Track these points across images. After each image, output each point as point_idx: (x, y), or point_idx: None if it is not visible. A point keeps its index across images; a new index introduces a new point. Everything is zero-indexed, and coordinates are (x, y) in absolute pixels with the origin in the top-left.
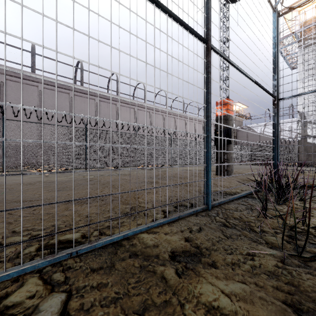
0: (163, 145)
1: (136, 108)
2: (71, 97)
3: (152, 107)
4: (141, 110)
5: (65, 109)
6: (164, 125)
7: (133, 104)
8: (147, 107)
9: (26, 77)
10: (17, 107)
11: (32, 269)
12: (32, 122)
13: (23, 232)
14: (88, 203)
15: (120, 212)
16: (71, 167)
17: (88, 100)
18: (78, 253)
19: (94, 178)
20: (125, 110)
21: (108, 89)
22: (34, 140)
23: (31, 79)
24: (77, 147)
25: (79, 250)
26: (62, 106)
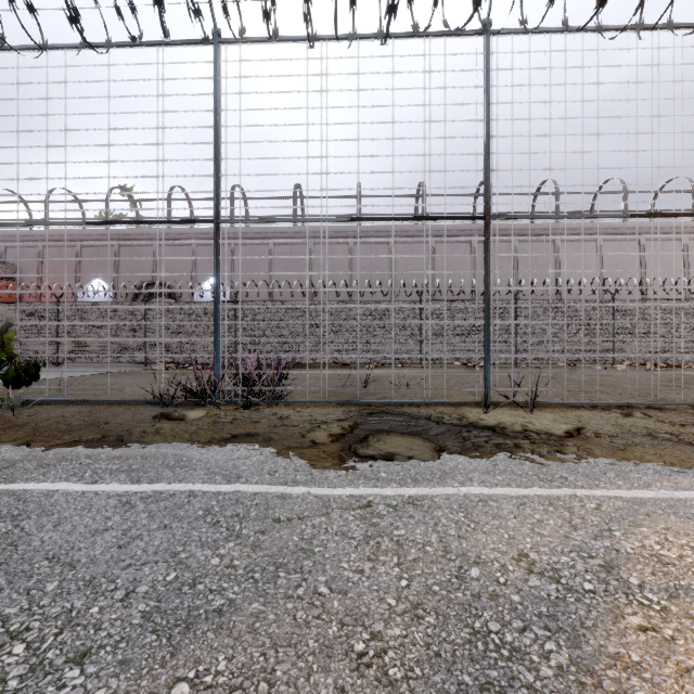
0: (686, 318)
1: (601, 238)
2: (473, 246)
3: (646, 227)
4: (614, 241)
5: (465, 268)
6: (685, 264)
7: (594, 232)
8: (631, 230)
9: (417, 233)
10: (406, 278)
11: (609, 404)
12: (448, 300)
13: (566, 398)
14: (636, 376)
15: (642, 399)
16: (494, 361)
17: (500, 246)
18: (631, 405)
19: (554, 377)
20: (574, 249)
21: (534, 212)
22: (609, 338)
23: (422, 234)
24: (503, 330)
25: (632, 403)
26: (461, 265)
